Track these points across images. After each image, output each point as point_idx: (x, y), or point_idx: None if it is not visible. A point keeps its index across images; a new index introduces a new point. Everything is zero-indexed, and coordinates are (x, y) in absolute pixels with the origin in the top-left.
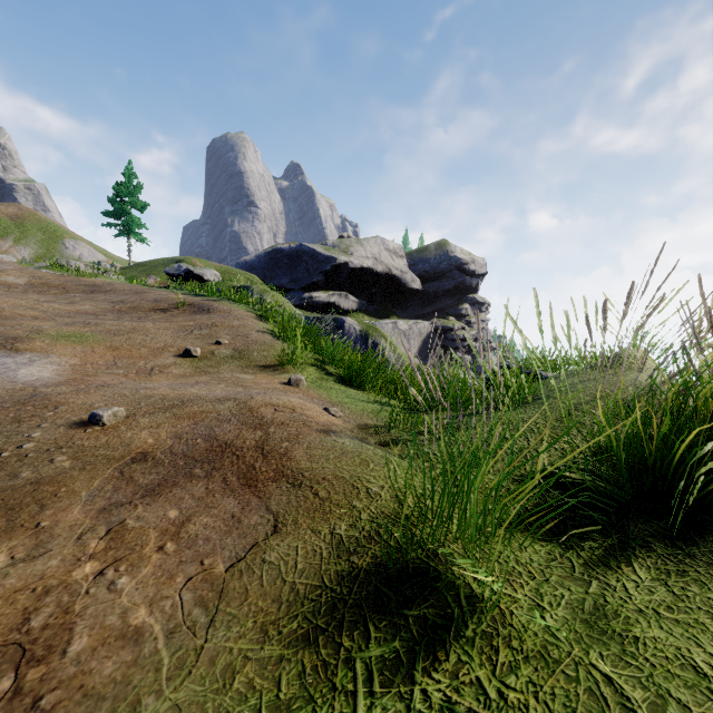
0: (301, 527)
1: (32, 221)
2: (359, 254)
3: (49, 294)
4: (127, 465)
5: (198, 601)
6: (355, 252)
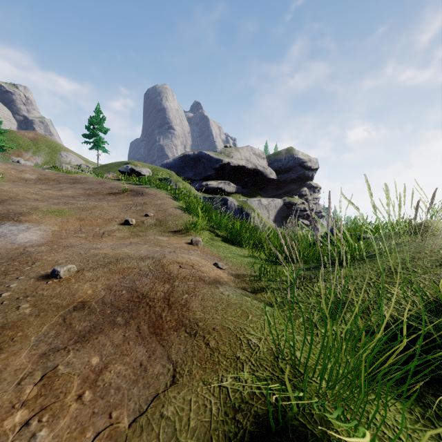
0: (194, 378)
1: (43, 141)
2: (236, 157)
3: (49, 185)
4: (69, 312)
5: None
6: (234, 156)
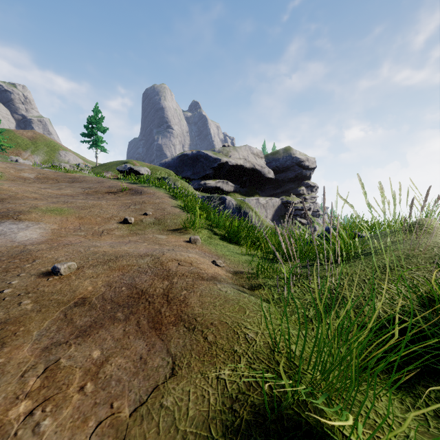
0: (193, 370)
1: (41, 140)
2: (235, 156)
3: (48, 183)
4: (70, 308)
5: None
6: (233, 155)
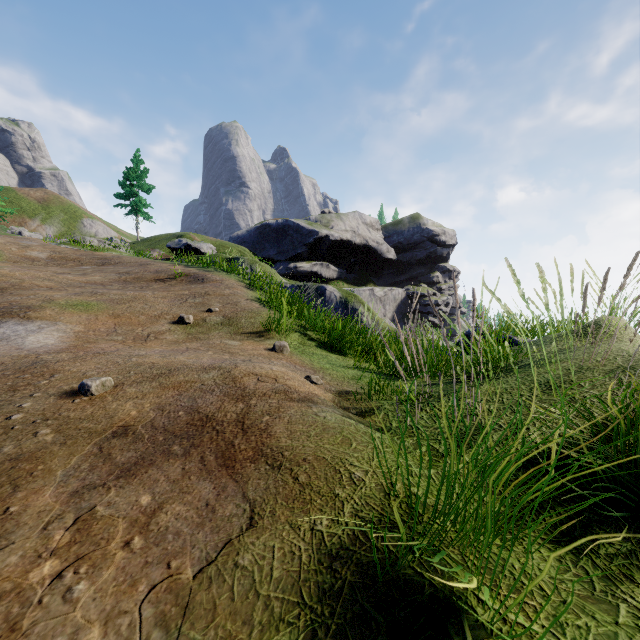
0: (279, 520)
1: (56, 203)
2: (339, 228)
3: (66, 267)
4: (107, 439)
5: (159, 619)
6: (336, 226)
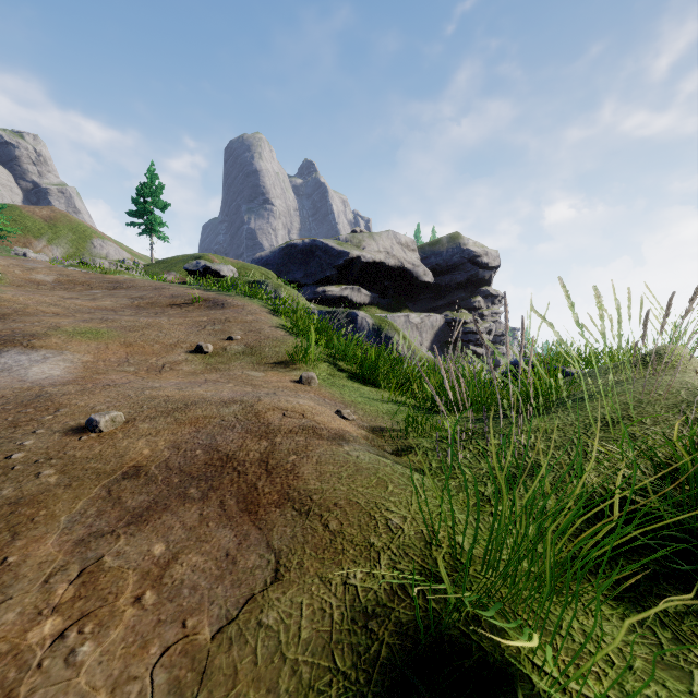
0: (307, 573)
1: (64, 222)
2: (371, 248)
3: (75, 291)
4: (117, 481)
5: (173, 686)
6: (368, 246)
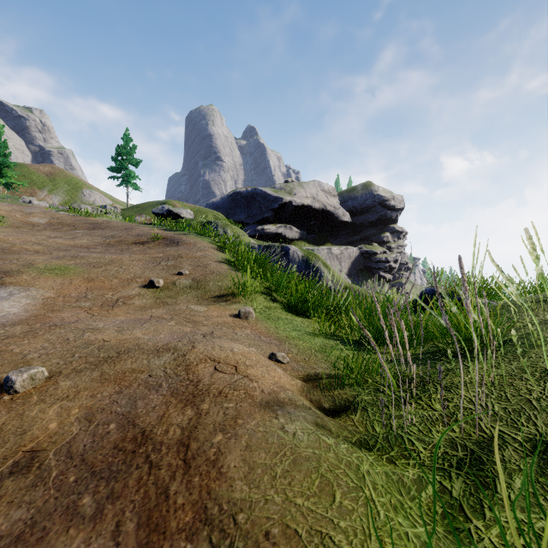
0: None
1: (61, 176)
2: (300, 195)
3: (62, 231)
4: None
5: None
6: (298, 193)
